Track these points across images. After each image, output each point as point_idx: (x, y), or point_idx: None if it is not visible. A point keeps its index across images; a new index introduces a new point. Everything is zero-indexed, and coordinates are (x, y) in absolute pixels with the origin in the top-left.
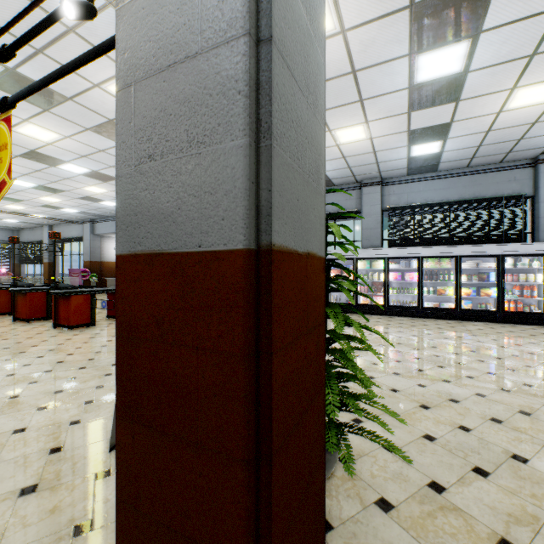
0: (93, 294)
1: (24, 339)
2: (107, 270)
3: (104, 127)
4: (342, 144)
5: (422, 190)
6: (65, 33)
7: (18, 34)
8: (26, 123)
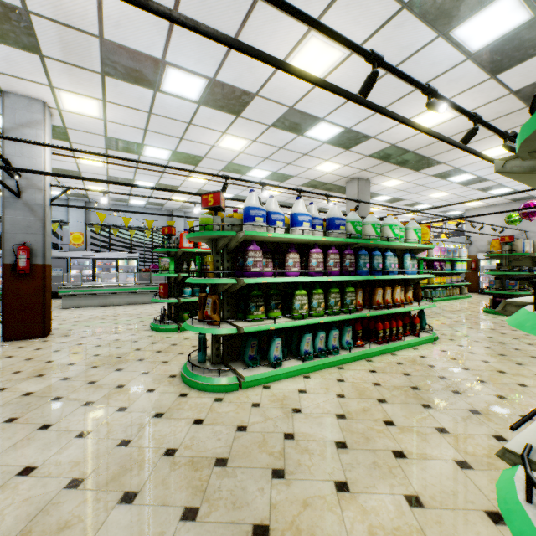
0: None
1: None
2: None
3: None
4: None
5: None
6: None
7: None
8: None
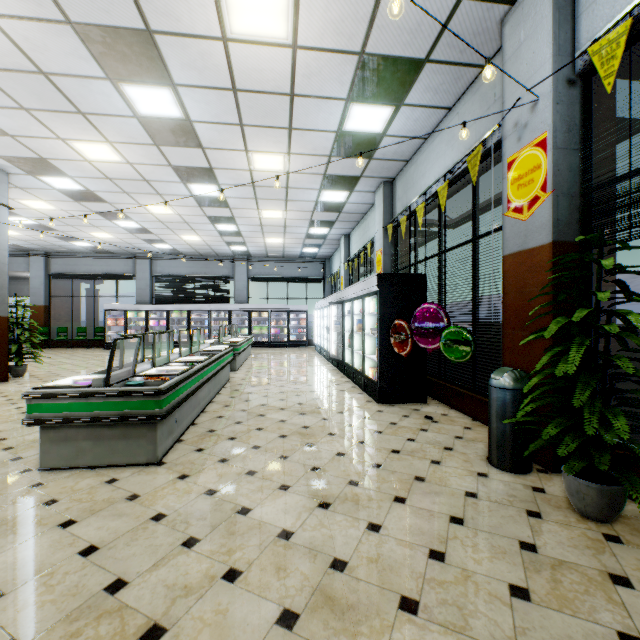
0: None
1: None
2: None
3: None
4: (100, 237)
5: (178, 266)
6: None
7: None
8: None
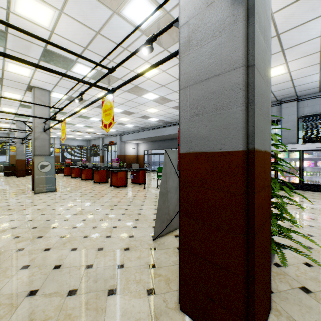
0: (126, 171)
1: (101, 191)
2: (127, 159)
3: (132, 89)
4: None
5: None
6: (122, 51)
7: (104, 56)
8: (101, 92)
